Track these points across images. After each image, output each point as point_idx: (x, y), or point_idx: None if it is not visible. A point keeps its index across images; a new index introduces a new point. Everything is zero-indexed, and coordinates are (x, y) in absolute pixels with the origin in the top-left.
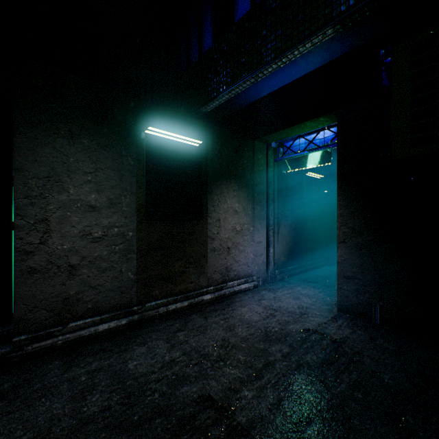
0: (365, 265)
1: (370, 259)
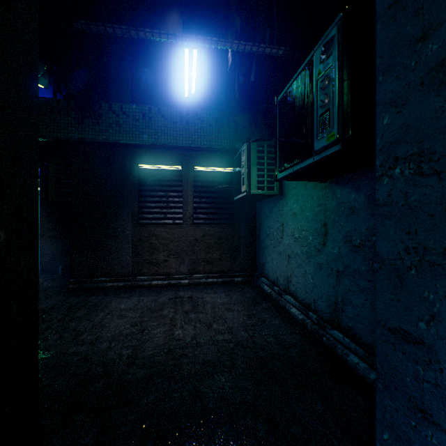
0: (56, 247)
1: (58, 243)
